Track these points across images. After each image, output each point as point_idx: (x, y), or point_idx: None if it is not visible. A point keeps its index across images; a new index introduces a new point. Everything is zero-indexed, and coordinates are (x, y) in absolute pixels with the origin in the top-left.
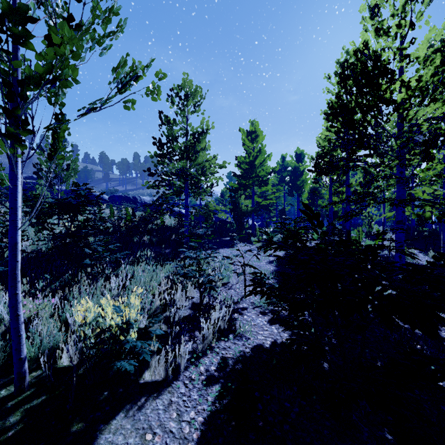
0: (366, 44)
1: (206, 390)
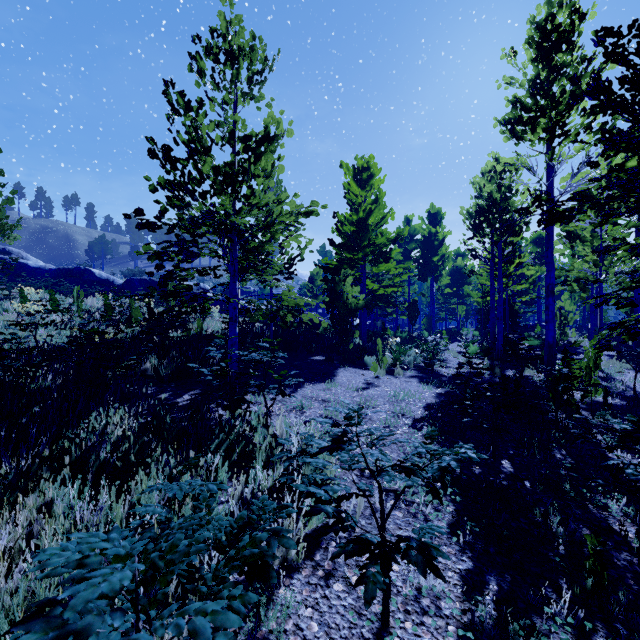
0: None
1: None
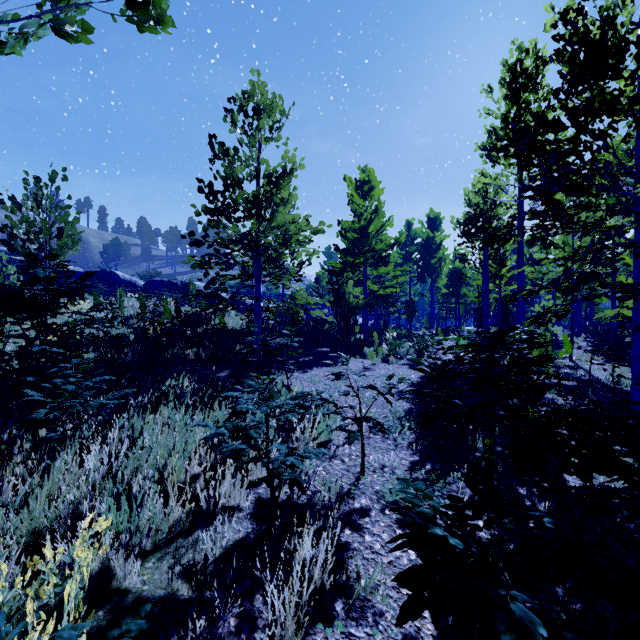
0: None
1: None
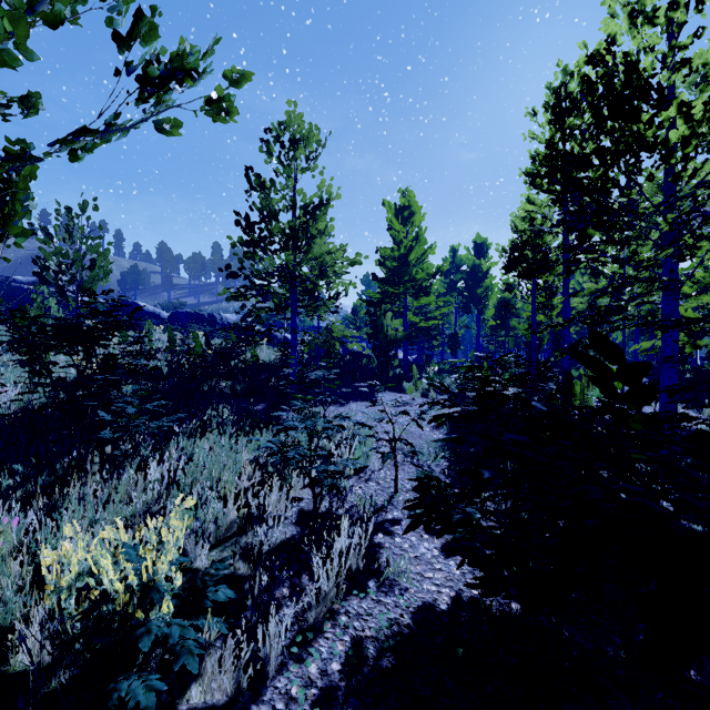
0: (611, 42)
1: None
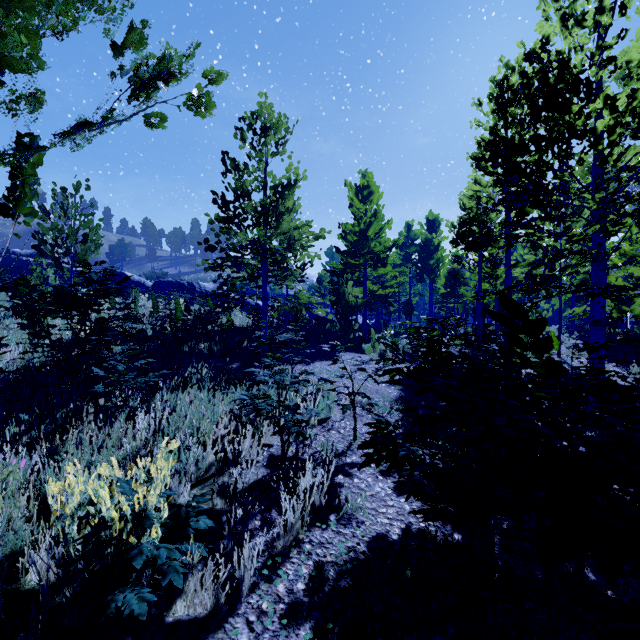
0: (546, 42)
1: (286, 636)
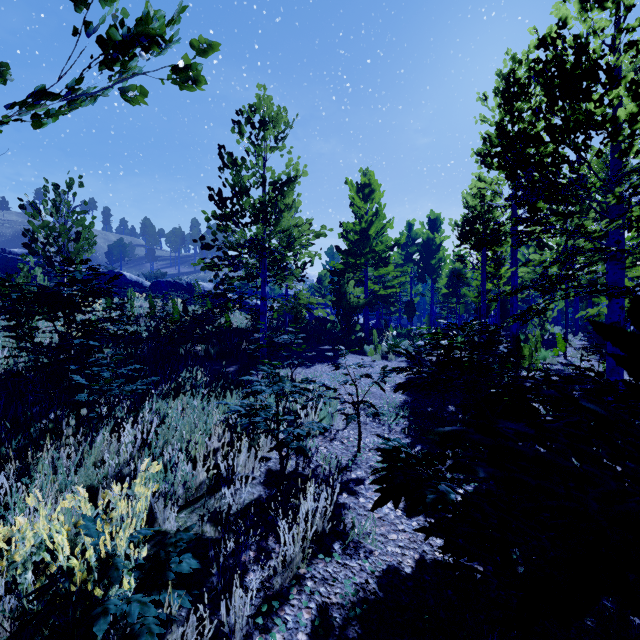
0: (562, 25)
1: None
